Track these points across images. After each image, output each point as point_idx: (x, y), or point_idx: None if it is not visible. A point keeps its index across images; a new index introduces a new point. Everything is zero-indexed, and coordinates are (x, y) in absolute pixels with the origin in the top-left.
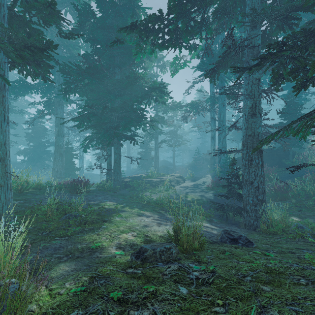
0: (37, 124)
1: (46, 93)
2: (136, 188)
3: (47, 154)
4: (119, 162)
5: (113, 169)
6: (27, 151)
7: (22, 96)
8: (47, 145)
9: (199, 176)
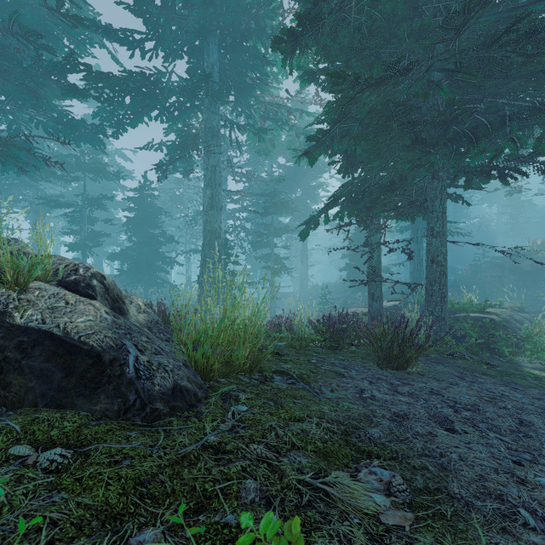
0: (144, 200)
1: (177, 120)
2: (490, 345)
3: (163, 258)
4: (445, 260)
5: (426, 283)
6: (127, 253)
7: (131, 127)
8: (162, 242)
9: (538, 308)
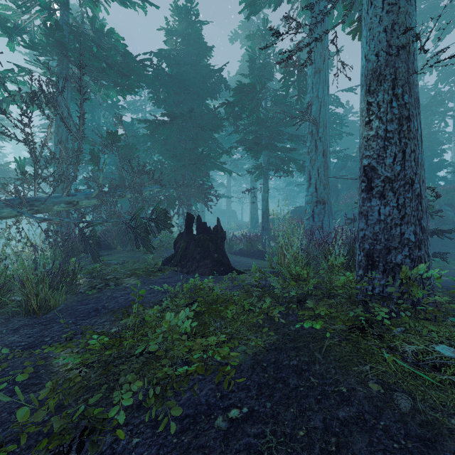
0: None
1: None
2: None
3: None
4: None
5: None
6: None
7: None
8: None
9: None
